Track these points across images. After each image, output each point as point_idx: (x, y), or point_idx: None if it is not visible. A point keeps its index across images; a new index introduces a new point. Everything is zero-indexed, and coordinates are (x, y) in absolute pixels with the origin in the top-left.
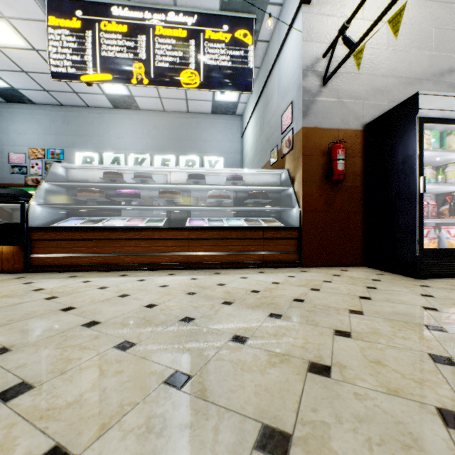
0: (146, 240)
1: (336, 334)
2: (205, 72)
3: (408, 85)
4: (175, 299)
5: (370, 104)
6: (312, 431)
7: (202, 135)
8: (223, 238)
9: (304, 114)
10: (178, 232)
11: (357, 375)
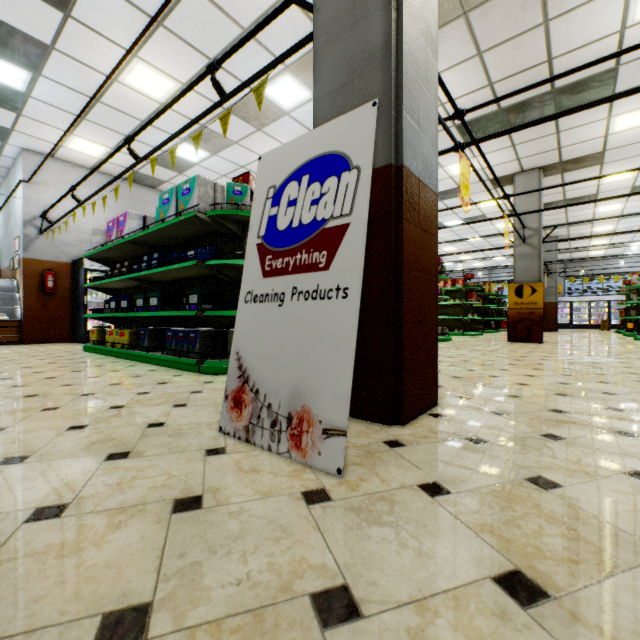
0: None
1: None
2: None
3: None
4: None
5: (78, 248)
6: None
7: None
8: None
9: (25, 250)
10: None
11: None
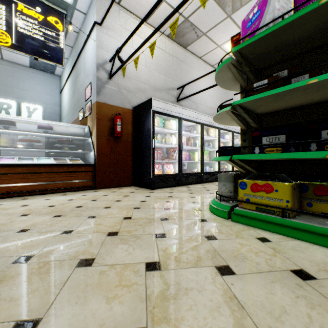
0: None
1: (88, 218)
2: (18, 37)
3: (155, 91)
4: None
5: (137, 96)
6: (47, 251)
7: (19, 83)
8: (32, 172)
9: (97, 93)
10: None
11: (85, 230)
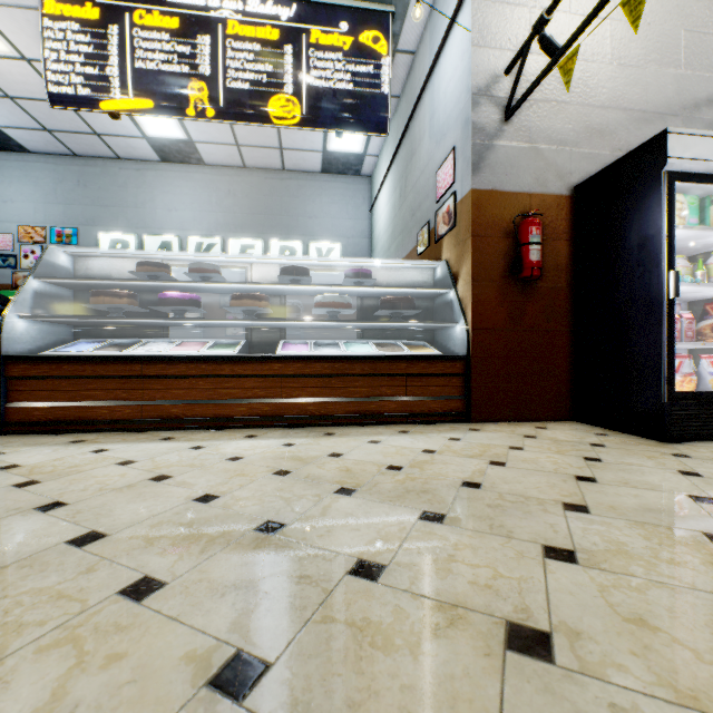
0: (209, 378)
1: (549, 556)
2: (311, 99)
3: (643, 123)
4: (252, 485)
5: (582, 153)
6: None
7: (306, 207)
8: (340, 374)
9: (475, 167)
10: (262, 365)
11: (606, 656)
